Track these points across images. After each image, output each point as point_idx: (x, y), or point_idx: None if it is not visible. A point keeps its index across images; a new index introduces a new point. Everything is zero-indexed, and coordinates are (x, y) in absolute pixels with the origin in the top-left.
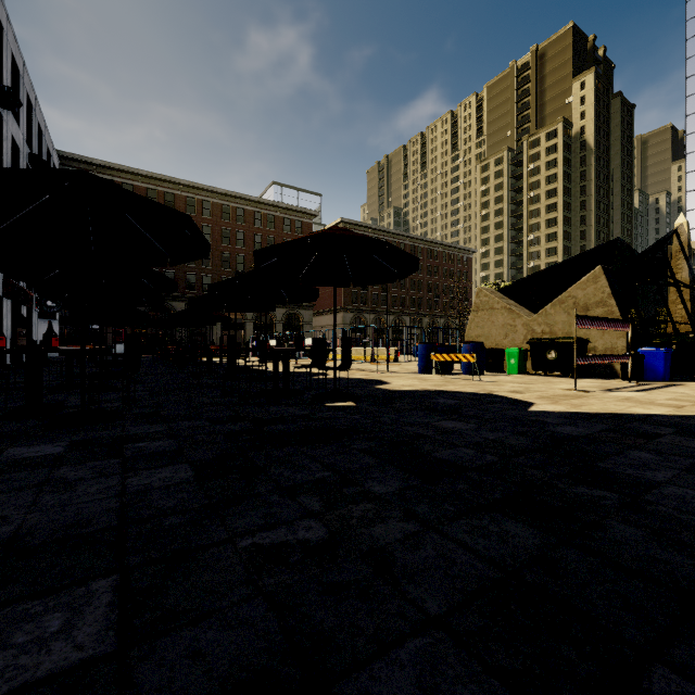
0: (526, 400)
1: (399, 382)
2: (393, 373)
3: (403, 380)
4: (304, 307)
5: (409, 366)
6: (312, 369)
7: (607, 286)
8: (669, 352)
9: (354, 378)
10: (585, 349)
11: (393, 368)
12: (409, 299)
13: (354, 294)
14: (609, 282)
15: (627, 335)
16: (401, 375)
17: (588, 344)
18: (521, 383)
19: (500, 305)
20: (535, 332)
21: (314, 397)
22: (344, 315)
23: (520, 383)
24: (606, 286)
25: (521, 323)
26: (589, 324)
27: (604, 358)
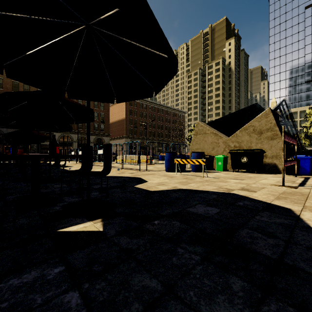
0: (274, 203)
1: (154, 180)
2: (150, 171)
3: (157, 178)
4: (105, 135)
5: (159, 166)
6: (99, 169)
7: (273, 119)
8: (311, 157)
9: (122, 176)
10: (263, 156)
11: (150, 167)
12: (157, 133)
13: (131, 130)
14: (274, 117)
15: (285, 147)
16: (155, 172)
17: (264, 153)
18: (236, 179)
19: (209, 131)
20: (230, 146)
21: (62, 210)
22: (126, 140)
23: (236, 179)
24: (273, 119)
25: (222, 141)
26: (287, 138)
27: (290, 162)
